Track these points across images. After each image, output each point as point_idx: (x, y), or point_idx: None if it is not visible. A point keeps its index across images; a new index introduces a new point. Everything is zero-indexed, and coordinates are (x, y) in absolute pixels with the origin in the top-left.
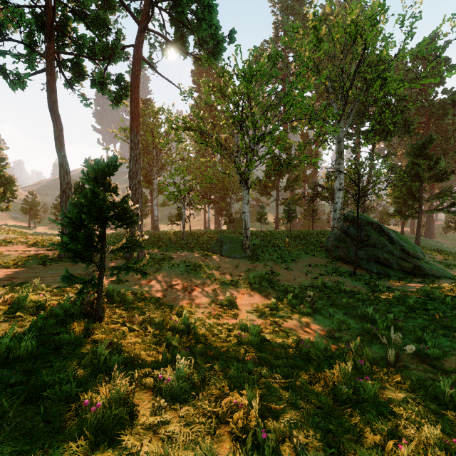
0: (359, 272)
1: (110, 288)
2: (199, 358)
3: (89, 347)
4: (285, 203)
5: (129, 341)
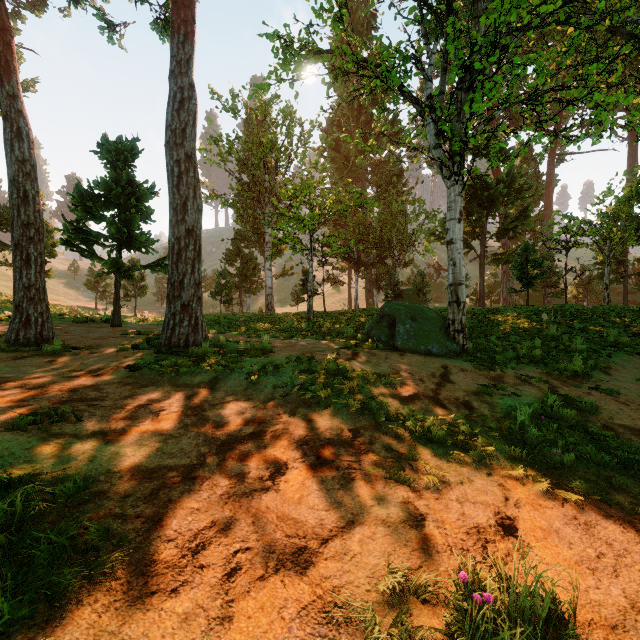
0: None
1: None
2: None
3: None
4: (500, 260)
5: None
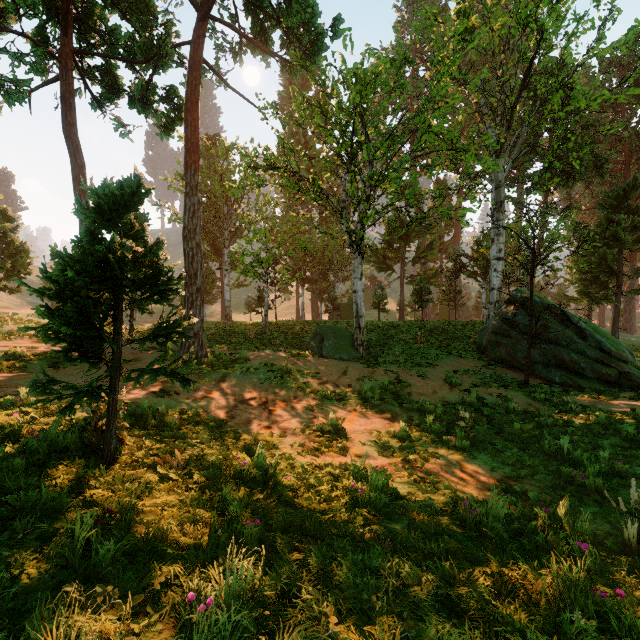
0: (532, 382)
1: (144, 404)
2: (281, 538)
3: (74, 515)
4: (414, 281)
5: (155, 501)
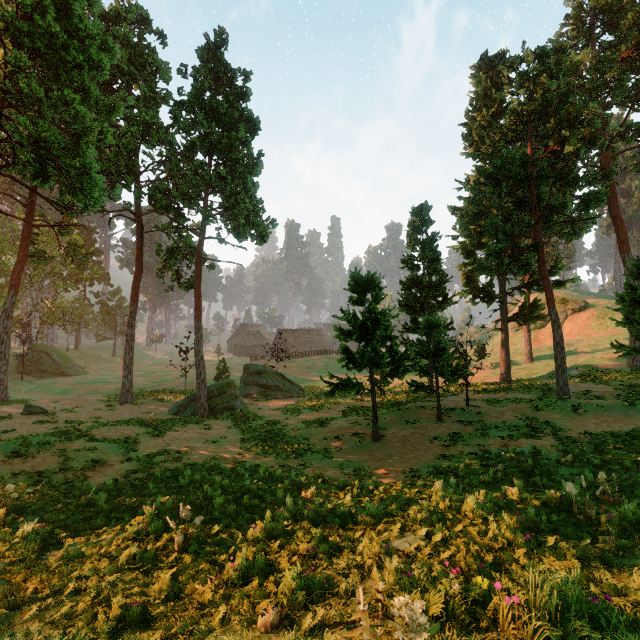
0: (28, 378)
1: None
2: None
3: None
4: None
5: None
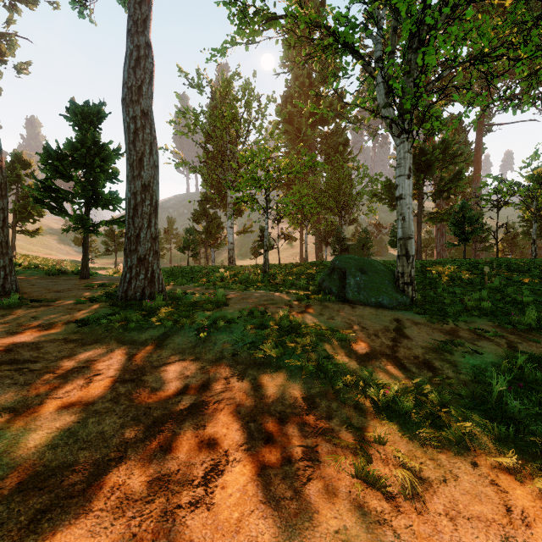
0: None
1: None
2: None
3: None
4: (436, 218)
5: None
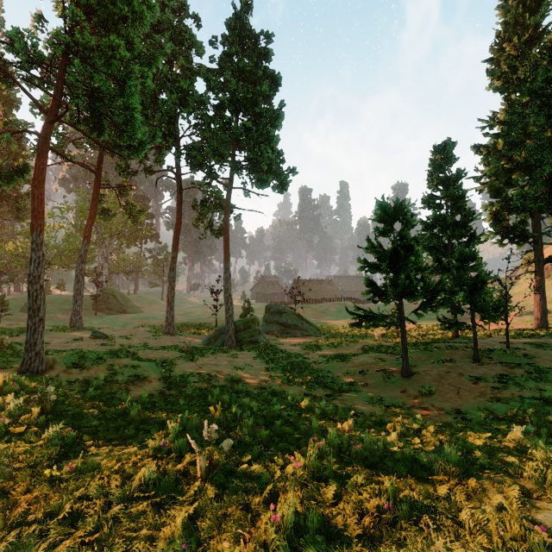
0: (100, 314)
1: None
2: None
3: None
4: None
5: None
